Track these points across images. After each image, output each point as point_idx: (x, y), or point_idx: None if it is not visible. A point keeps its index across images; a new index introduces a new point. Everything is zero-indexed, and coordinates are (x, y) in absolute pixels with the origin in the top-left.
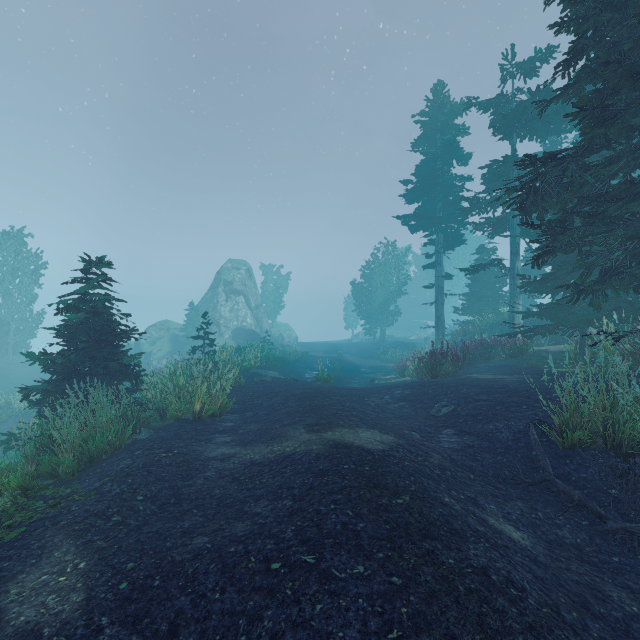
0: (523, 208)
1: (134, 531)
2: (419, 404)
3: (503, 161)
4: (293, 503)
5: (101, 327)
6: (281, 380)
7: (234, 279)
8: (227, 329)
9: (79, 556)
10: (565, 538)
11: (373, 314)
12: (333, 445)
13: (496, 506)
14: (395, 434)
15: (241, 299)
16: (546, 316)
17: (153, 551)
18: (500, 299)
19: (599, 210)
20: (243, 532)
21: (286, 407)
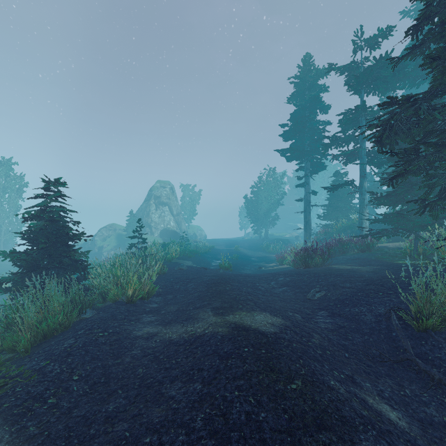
0: (379, 141)
1: (65, 414)
2: (298, 289)
3: (355, 109)
4: (202, 387)
5: (57, 231)
6: (194, 268)
7: (161, 194)
8: (156, 230)
9: (10, 445)
10: (433, 416)
11: (259, 219)
12: (234, 328)
13: (370, 384)
14: (282, 316)
15: (166, 208)
16: (388, 222)
17: (77, 439)
18: (350, 209)
19: (440, 142)
20: (159, 418)
21: (198, 291)
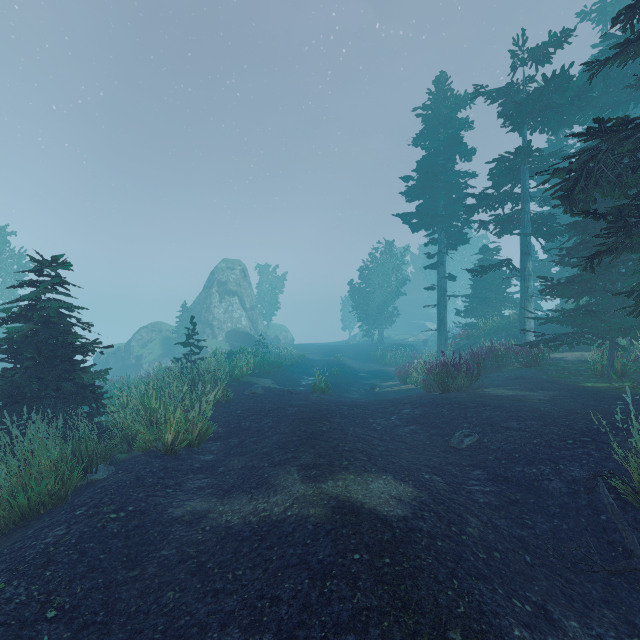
0: (568, 196)
1: None
2: (434, 429)
3: (515, 153)
4: None
5: (56, 340)
6: (274, 392)
7: (228, 279)
8: (221, 331)
9: None
10: None
11: (371, 315)
12: (336, 508)
13: (578, 621)
14: (414, 481)
15: (235, 300)
16: (568, 322)
17: None
18: (504, 301)
19: None
20: None
21: (278, 433)
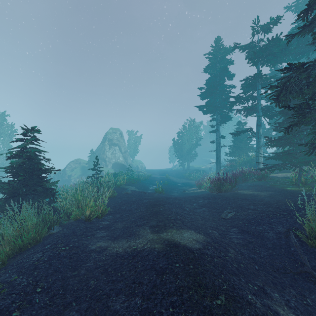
0: (277, 98)
1: None
2: (214, 209)
3: (254, 76)
4: (142, 301)
5: (33, 167)
6: (136, 192)
7: (113, 138)
8: (110, 163)
9: None
10: None
11: (183, 155)
12: (167, 244)
13: (278, 294)
14: (204, 233)
15: (117, 148)
16: (279, 159)
17: None
18: (249, 148)
19: None
20: None
21: (139, 211)
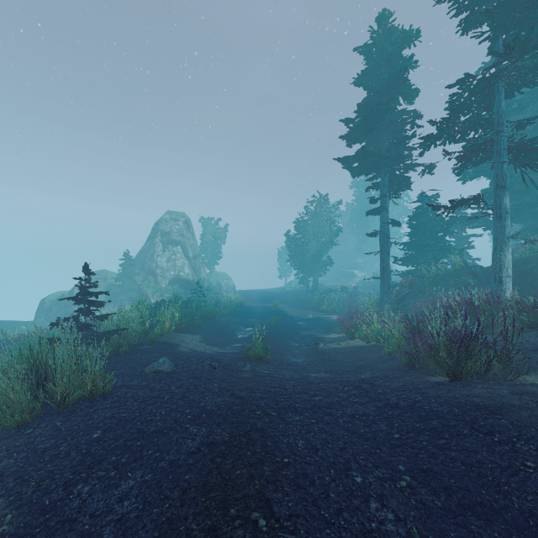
0: None
1: None
2: None
3: (503, 54)
4: None
5: None
6: (190, 367)
7: (172, 230)
8: (164, 279)
9: None
10: None
11: (306, 264)
12: None
13: None
14: None
15: (178, 249)
16: None
17: None
18: (445, 248)
19: None
20: None
21: None
